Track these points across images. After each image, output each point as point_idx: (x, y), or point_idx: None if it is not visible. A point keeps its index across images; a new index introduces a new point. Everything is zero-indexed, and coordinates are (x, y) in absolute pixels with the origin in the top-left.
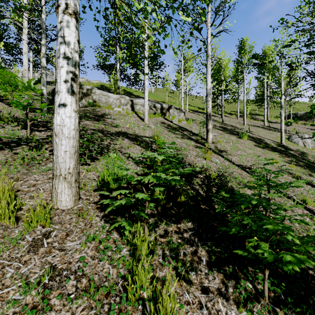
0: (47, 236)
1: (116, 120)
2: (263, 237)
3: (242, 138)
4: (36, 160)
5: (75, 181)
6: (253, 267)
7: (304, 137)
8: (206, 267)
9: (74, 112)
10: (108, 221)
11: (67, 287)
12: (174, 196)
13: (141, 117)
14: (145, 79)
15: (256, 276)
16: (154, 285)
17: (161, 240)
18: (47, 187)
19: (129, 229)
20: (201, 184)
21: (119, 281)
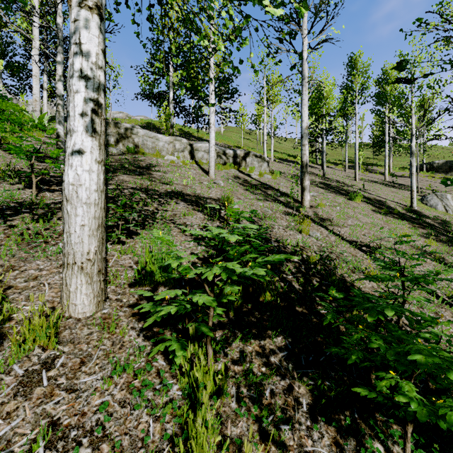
0: (48, 365)
1: (168, 174)
2: None
3: (354, 199)
4: (43, 236)
5: (98, 272)
6: (384, 412)
7: (445, 198)
8: (308, 417)
9: (96, 164)
10: (149, 337)
11: None
12: (255, 292)
13: (205, 169)
14: (210, 114)
15: (390, 432)
16: None
17: (235, 370)
18: (56, 281)
19: (183, 354)
20: (295, 273)
21: (164, 447)
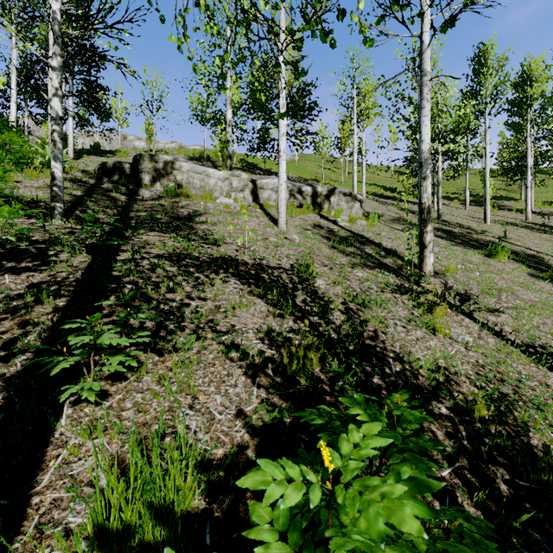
0: None
1: (218, 227)
2: None
3: (496, 256)
4: None
5: None
6: None
7: None
8: None
9: None
10: None
11: None
12: None
13: (273, 215)
14: (280, 137)
15: None
16: None
17: None
18: None
19: None
20: (454, 456)
21: None
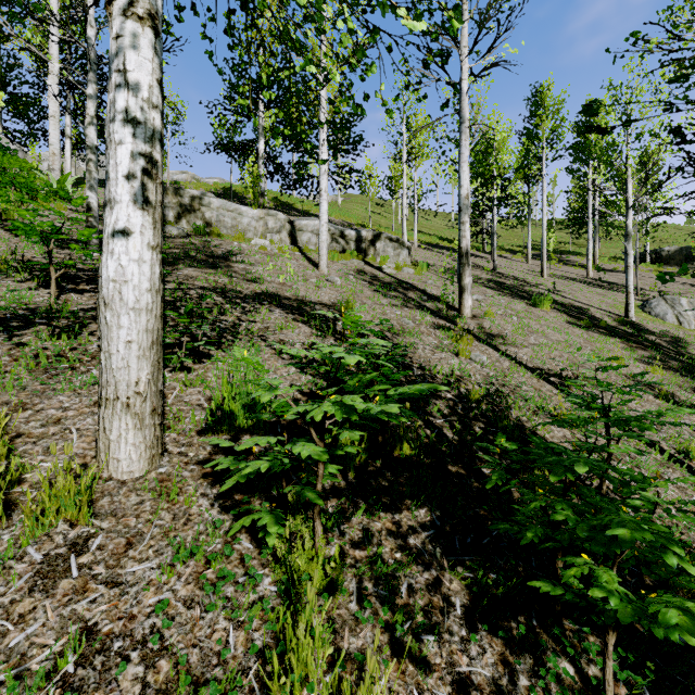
0: (79, 547)
1: (257, 267)
2: (600, 551)
3: (540, 305)
4: (67, 360)
5: (152, 412)
6: (576, 619)
7: (678, 304)
8: (463, 624)
9: (149, 251)
10: (228, 509)
11: (120, 684)
12: (387, 444)
13: (313, 259)
14: (321, 175)
15: (584, 646)
16: (337, 677)
17: (355, 556)
18: (88, 426)
19: (278, 531)
20: (449, 415)
21: (251, 665)
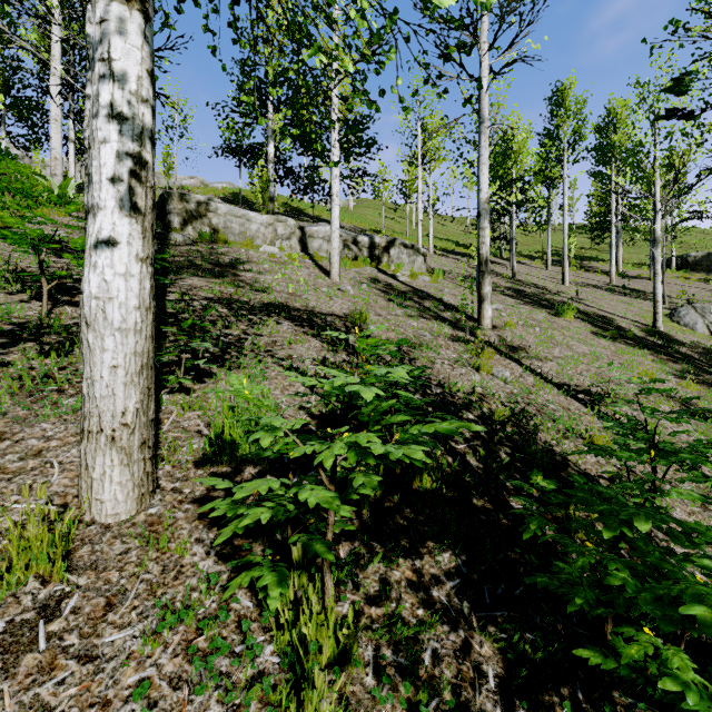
0: (50, 611)
1: (265, 276)
2: (659, 615)
3: (563, 315)
4: (55, 381)
5: (142, 445)
6: (627, 689)
7: (709, 313)
8: (497, 700)
9: (137, 263)
10: (226, 557)
11: None
12: (405, 475)
13: (325, 267)
14: (333, 179)
15: None
16: None
17: (371, 614)
18: (72, 458)
19: (282, 591)
20: (471, 439)
21: None
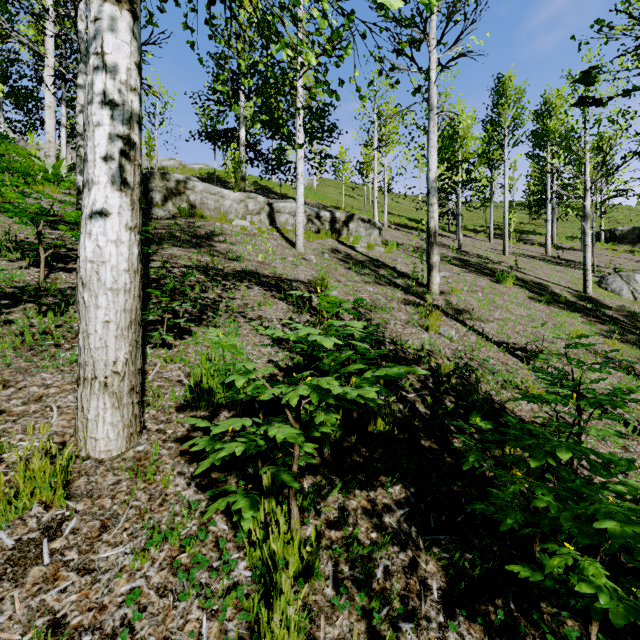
0: (52, 531)
1: (237, 246)
2: None
3: (503, 282)
4: (52, 337)
5: (131, 391)
6: (553, 601)
7: (633, 280)
8: (440, 608)
9: (127, 231)
10: (205, 488)
11: None
12: (362, 419)
13: (291, 239)
14: (298, 160)
15: (564, 632)
16: None
17: (331, 536)
18: (69, 403)
19: (253, 515)
20: (420, 389)
21: None
